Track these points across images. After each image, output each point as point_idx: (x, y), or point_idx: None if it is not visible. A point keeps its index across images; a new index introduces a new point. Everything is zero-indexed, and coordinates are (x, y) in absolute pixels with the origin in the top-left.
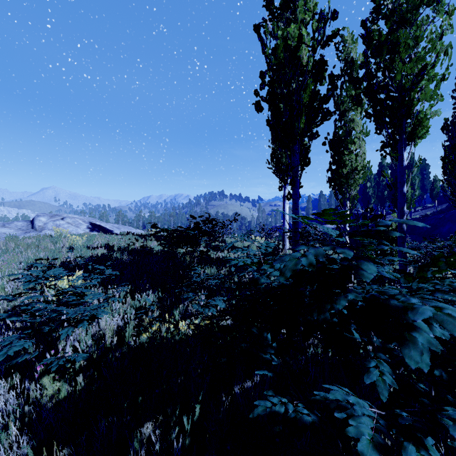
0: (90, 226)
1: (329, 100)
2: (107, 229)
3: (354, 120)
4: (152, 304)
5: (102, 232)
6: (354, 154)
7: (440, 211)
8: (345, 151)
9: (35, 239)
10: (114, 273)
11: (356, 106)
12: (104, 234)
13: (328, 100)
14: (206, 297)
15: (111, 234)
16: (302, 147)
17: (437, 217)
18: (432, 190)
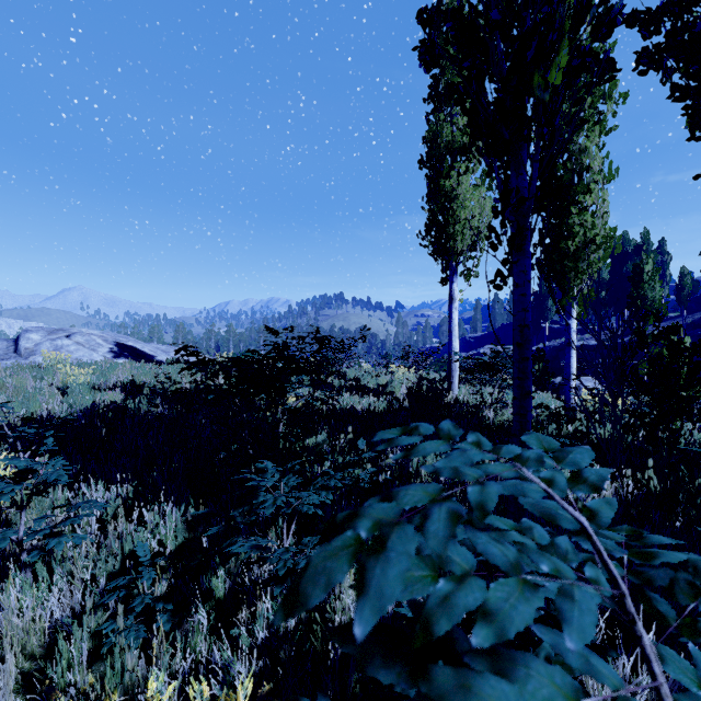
0: (115, 348)
1: (615, 25)
2: (146, 353)
3: (588, 149)
4: (157, 555)
5: (131, 359)
6: (589, 214)
7: (693, 325)
8: (572, 207)
9: (9, 371)
10: (52, 477)
11: (592, 123)
12: (139, 361)
13: (613, 27)
14: (301, 519)
15: (151, 361)
16: (483, 208)
17: (694, 334)
18: (679, 290)
